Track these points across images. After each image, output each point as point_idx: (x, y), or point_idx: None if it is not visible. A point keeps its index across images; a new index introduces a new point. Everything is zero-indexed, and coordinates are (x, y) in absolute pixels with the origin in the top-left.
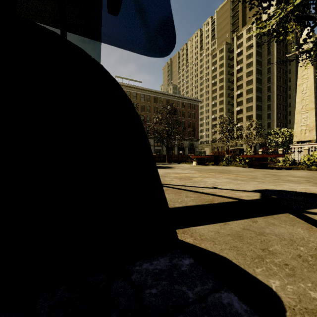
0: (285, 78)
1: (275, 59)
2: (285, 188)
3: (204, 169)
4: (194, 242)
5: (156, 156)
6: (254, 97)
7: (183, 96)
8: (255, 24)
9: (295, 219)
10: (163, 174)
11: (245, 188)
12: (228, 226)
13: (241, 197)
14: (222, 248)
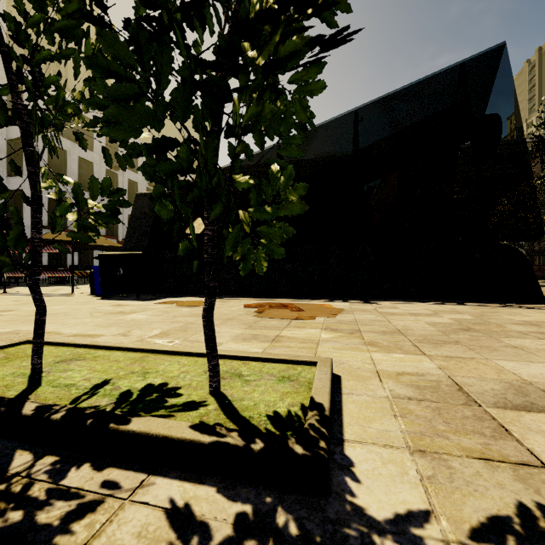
0: None
1: None
2: None
3: None
4: None
5: None
6: None
7: None
8: None
9: None
10: None
11: None
12: None
13: None
14: None
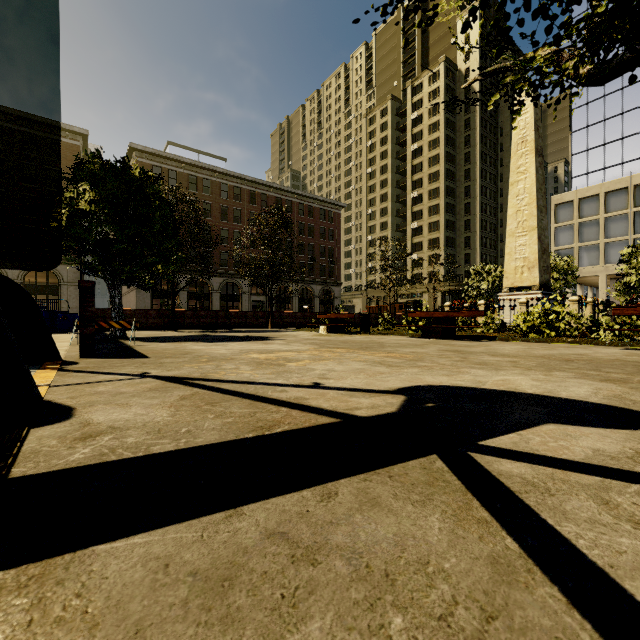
0: (494, 173)
1: (478, 137)
2: (464, 382)
3: (334, 341)
4: None
5: (248, 315)
6: (442, 206)
7: (309, 195)
8: (445, 68)
9: (444, 475)
10: (234, 353)
11: (384, 384)
12: (233, 524)
13: (354, 411)
14: None
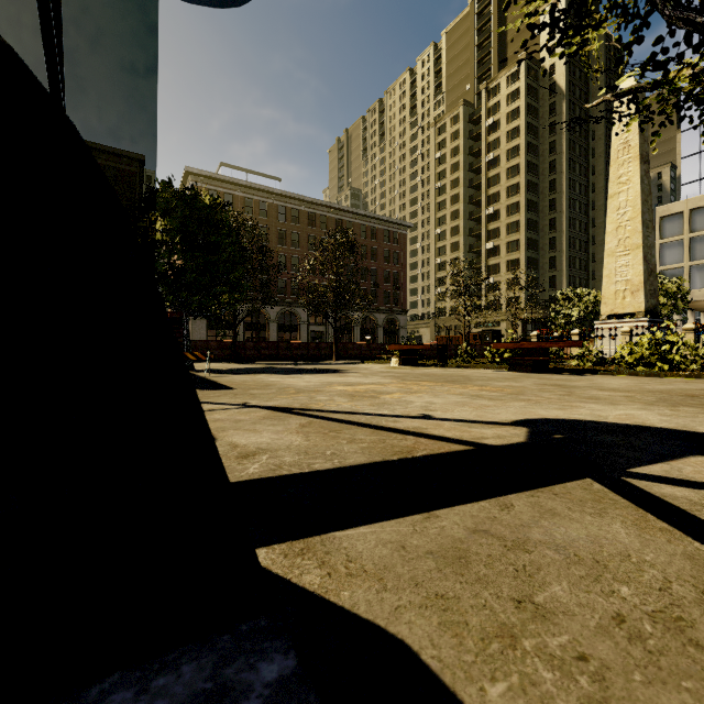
0: (585, 183)
1: (565, 142)
2: (583, 416)
3: (413, 374)
4: (324, 586)
5: (310, 347)
6: (523, 222)
7: (372, 215)
8: (526, 66)
9: (607, 494)
10: (317, 385)
11: (496, 417)
12: (435, 523)
13: (483, 440)
14: (400, 604)
